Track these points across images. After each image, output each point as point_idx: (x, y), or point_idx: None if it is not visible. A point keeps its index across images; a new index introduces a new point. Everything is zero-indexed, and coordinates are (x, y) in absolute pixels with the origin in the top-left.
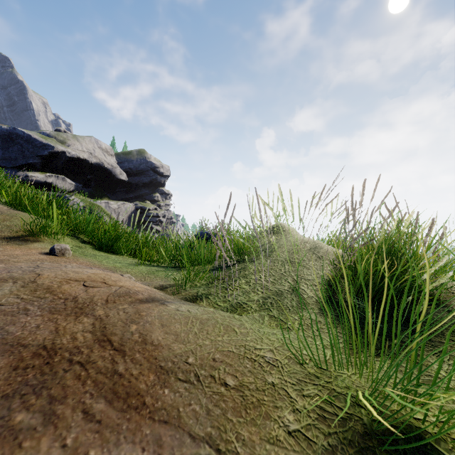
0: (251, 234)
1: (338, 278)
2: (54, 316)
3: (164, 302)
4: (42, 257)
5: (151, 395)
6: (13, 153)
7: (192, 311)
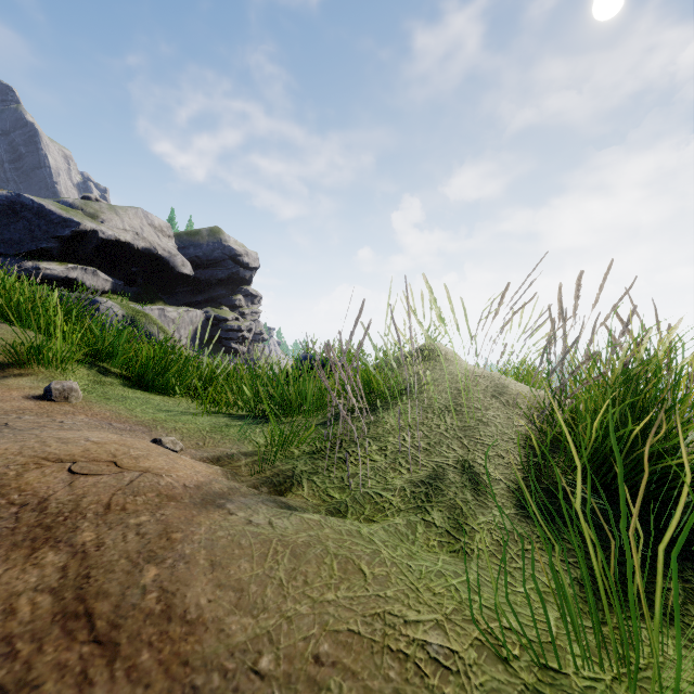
0: (385, 361)
1: (547, 447)
2: None
3: (225, 503)
4: (26, 404)
5: None
6: (17, 234)
7: (277, 522)
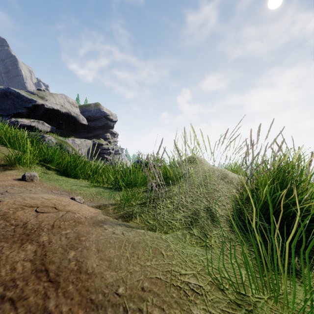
0: (173, 163)
1: (244, 201)
2: (0, 244)
3: (103, 225)
4: (14, 182)
5: None
6: (8, 105)
7: (126, 233)
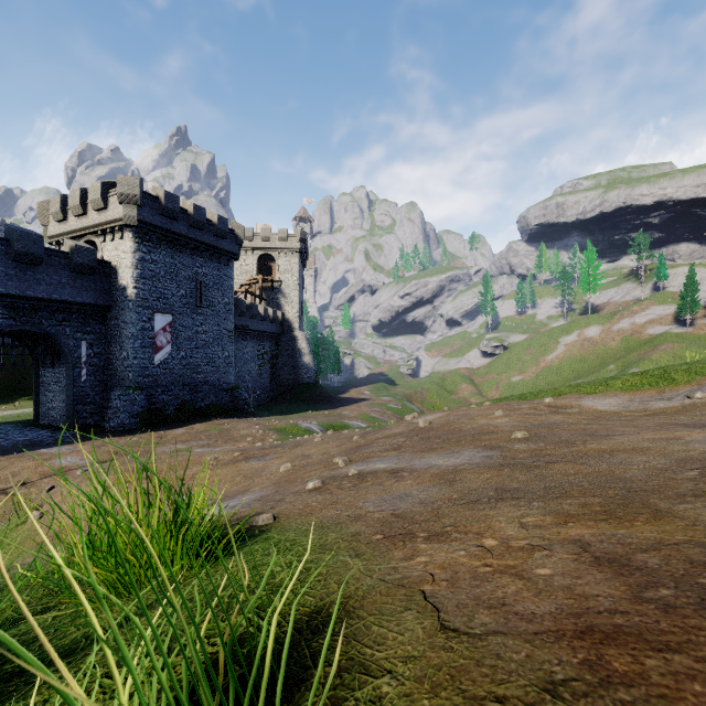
0: None
1: None
2: None
3: None
4: None
5: (585, 648)
6: None
7: None
